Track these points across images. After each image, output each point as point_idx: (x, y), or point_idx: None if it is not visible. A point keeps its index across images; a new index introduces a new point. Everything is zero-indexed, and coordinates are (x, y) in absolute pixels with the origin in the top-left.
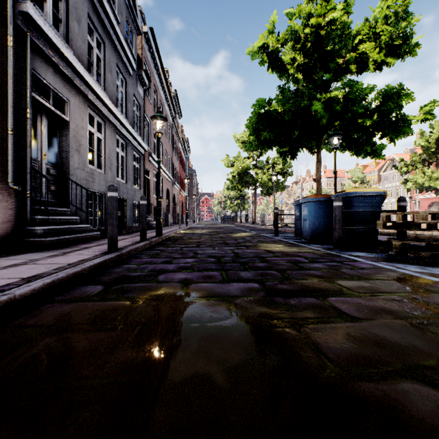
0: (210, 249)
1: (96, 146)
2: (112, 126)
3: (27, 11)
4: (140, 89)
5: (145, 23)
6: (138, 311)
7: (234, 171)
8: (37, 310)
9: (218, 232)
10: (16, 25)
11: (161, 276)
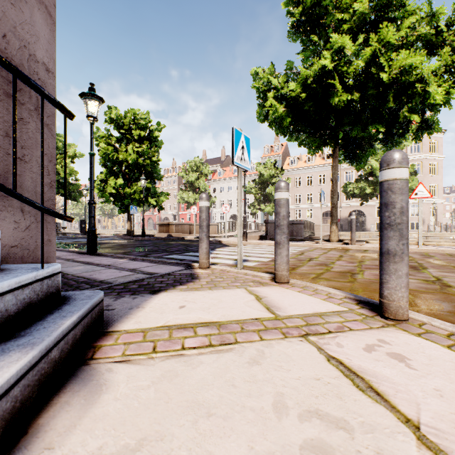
0: None
1: None
2: None
3: None
4: None
5: None
6: None
7: None
8: None
9: None
10: None
11: None
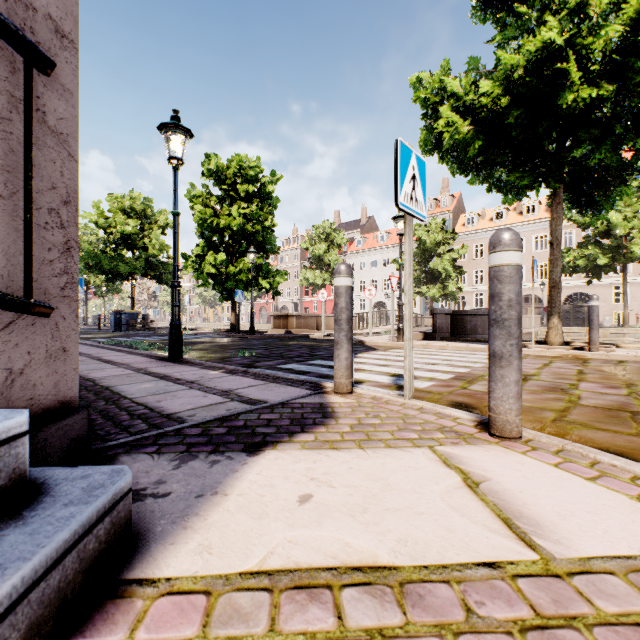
0: None
1: None
2: None
3: None
4: None
5: None
6: None
7: None
8: None
9: None
10: None
11: None
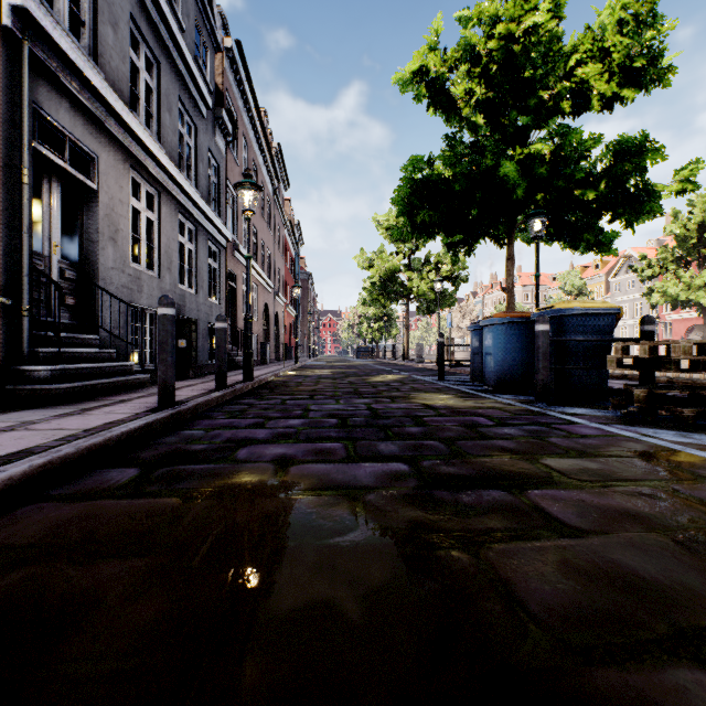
0: (332, 402)
1: (145, 232)
2: (173, 200)
3: (22, 4)
4: (220, 141)
5: (228, 34)
6: (191, 518)
7: (374, 274)
8: (12, 515)
9: (347, 374)
10: (5, 27)
11: (242, 451)
